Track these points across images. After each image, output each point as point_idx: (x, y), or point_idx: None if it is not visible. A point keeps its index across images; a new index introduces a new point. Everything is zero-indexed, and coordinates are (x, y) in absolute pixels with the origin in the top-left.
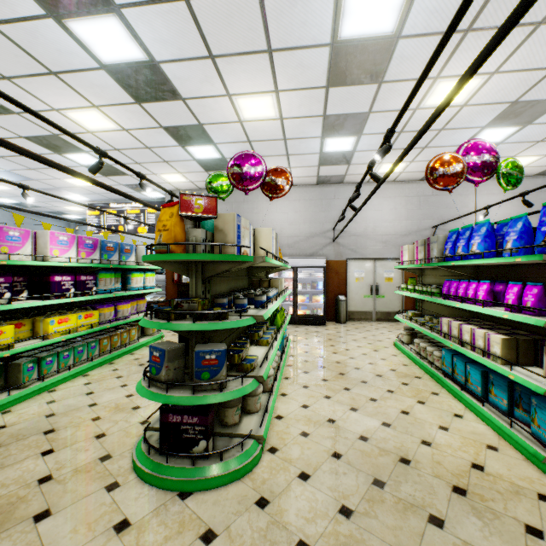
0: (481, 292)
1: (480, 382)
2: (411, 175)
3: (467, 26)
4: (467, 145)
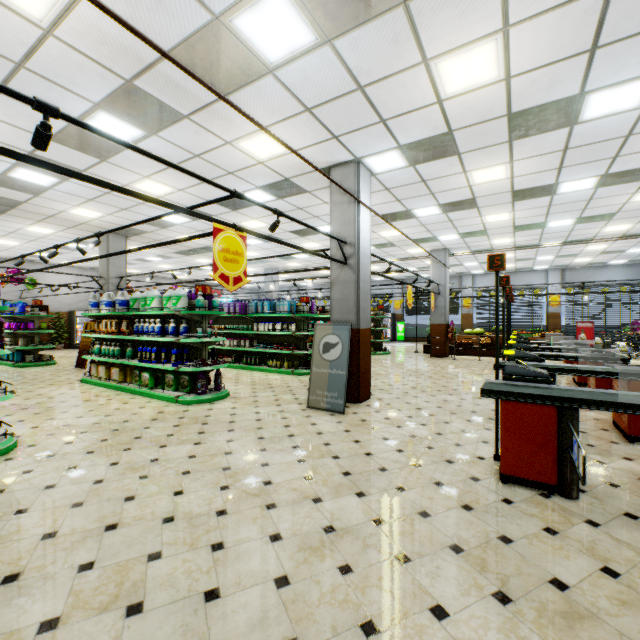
0: (8, 325)
1: (7, 355)
2: (2, 256)
3: (4, 235)
4: (11, 270)
